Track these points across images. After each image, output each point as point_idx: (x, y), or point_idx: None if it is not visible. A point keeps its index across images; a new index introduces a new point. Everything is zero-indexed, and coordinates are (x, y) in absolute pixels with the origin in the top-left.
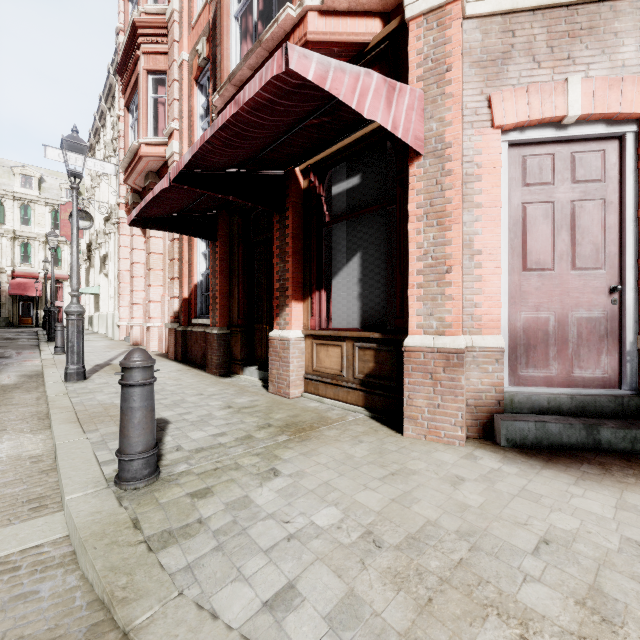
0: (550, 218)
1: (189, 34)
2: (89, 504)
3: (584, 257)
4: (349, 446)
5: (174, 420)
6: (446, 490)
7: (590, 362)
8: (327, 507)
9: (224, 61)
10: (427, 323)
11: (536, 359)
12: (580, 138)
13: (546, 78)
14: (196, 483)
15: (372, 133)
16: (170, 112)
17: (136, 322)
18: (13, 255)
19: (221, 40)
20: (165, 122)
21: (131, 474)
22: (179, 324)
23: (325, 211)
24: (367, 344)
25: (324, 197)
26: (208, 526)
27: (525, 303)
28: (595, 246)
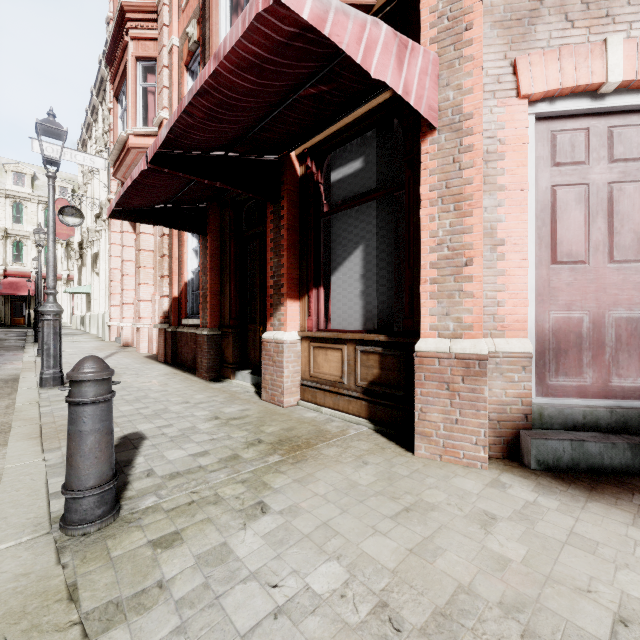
0: (584, 203)
1: (179, 17)
2: (17, 561)
3: (624, 248)
4: (352, 469)
5: (151, 435)
6: (476, 535)
7: (631, 369)
8: (327, 562)
9: (213, 37)
10: (442, 324)
11: (567, 366)
12: (619, 110)
13: (581, 39)
14: (163, 525)
15: (377, 109)
16: (160, 100)
17: (126, 322)
18: (5, 254)
19: (210, 14)
20: (155, 112)
21: (79, 515)
22: (169, 324)
23: (323, 200)
24: (371, 348)
25: (322, 185)
26: (170, 593)
27: (555, 301)
28: (636, 235)
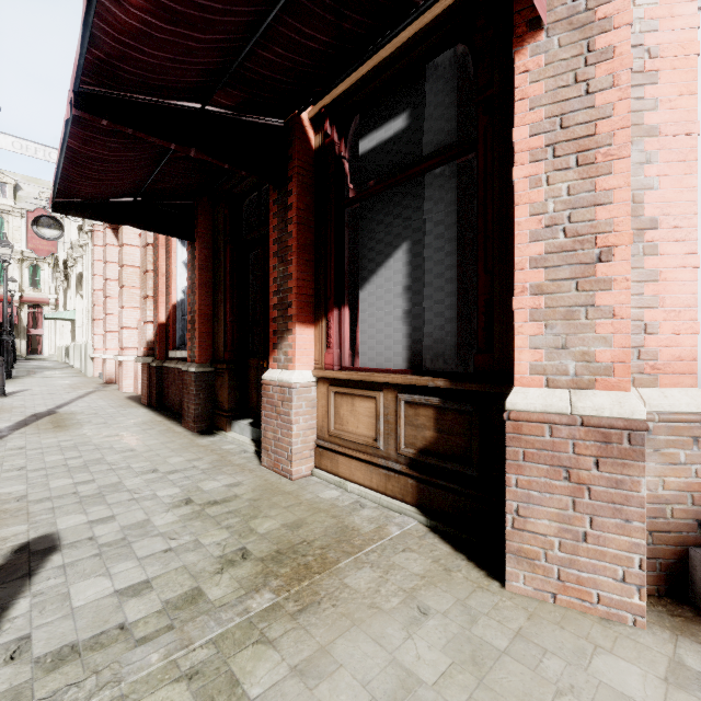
0: None
1: None
2: None
3: None
4: (401, 632)
5: (70, 541)
6: None
7: None
8: None
9: None
10: (554, 364)
11: None
12: None
13: None
14: None
15: (431, 29)
16: None
17: (110, 354)
18: None
19: None
20: None
21: None
22: (154, 358)
23: (349, 183)
24: (422, 397)
25: (347, 160)
26: None
27: None
28: None
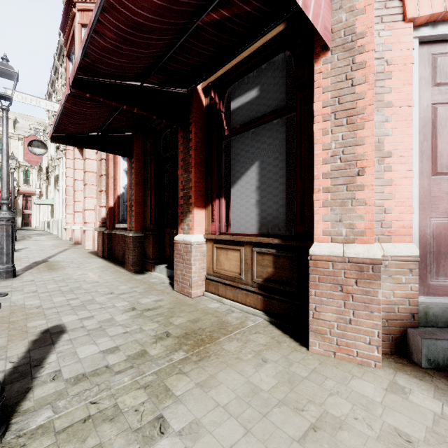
0: None
1: None
2: None
3: None
4: (252, 369)
5: (71, 328)
6: None
7: None
8: None
9: None
10: (335, 230)
11: (447, 267)
12: None
13: None
14: None
15: (271, 42)
16: None
17: (77, 226)
18: None
19: None
20: None
21: None
22: (106, 228)
23: (224, 126)
24: (266, 249)
25: (224, 113)
26: None
27: (435, 209)
28: None
